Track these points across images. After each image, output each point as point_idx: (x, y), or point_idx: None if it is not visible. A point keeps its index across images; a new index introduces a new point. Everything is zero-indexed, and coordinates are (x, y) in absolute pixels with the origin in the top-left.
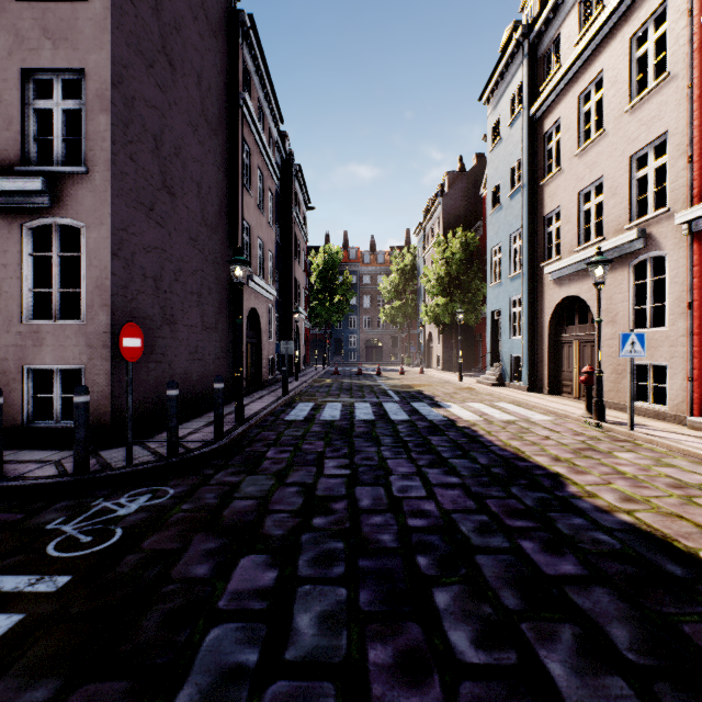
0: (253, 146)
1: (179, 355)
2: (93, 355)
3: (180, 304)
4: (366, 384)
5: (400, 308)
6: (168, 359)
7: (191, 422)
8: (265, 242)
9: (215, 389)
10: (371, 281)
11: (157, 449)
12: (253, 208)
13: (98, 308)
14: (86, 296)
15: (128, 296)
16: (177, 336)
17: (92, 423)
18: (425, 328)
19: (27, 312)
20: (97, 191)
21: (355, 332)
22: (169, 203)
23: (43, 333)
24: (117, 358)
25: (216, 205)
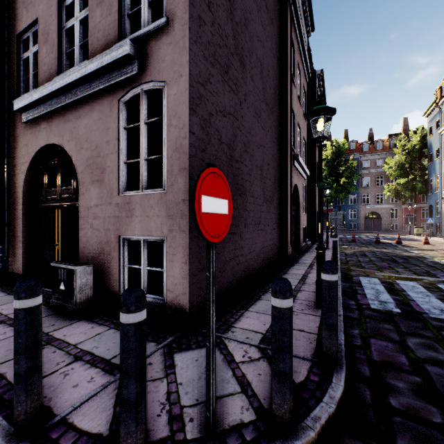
0: (295, 44)
1: (247, 226)
2: (172, 227)
3: (248, 175)
4: (404, 255)
5: (407, 184)
6: (239, 230)
7: (264, 301)
8: (301, 130)
9: (324, 283)
10: (369, 165)
11: (243, 368)
12: (295, 99)
13: (176, 173)
14: (166, 161)
15: (205, 160)
16: (245, 207)
17: (171, 303)
18: (441, 200)
19: (122, 184)
20: (175, 41)
21: (355, 207)
22: (240, 72)
23: (132, 204)
24: (195, 229)
25: (272, 89)
